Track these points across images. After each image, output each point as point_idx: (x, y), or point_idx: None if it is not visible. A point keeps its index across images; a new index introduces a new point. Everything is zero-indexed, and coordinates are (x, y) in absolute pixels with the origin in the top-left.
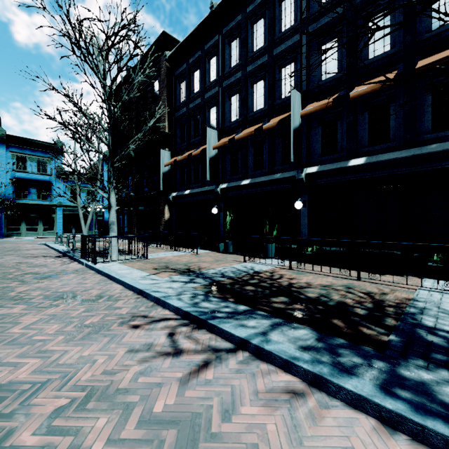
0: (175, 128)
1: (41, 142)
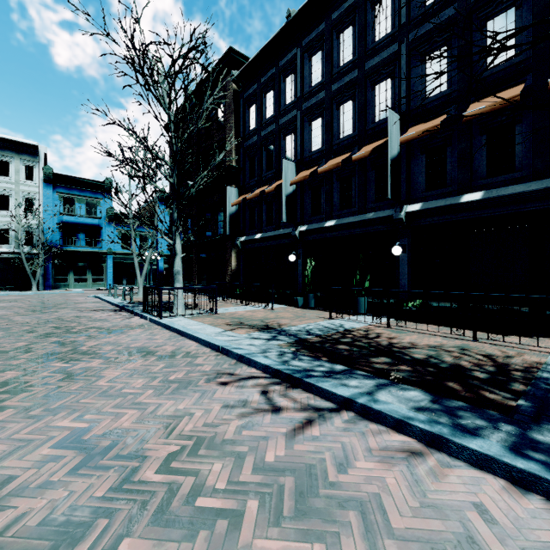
0: (243, 161)
1: (89, 180)
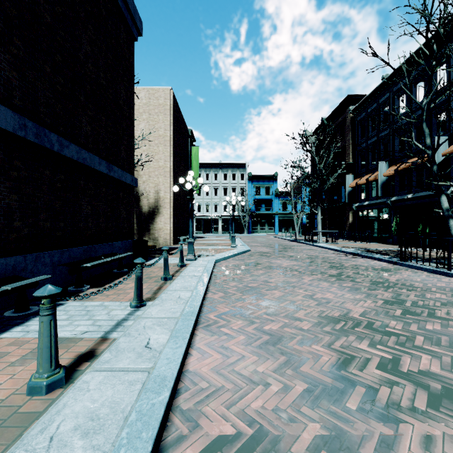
0: (357, 158)
1: (267, 175)
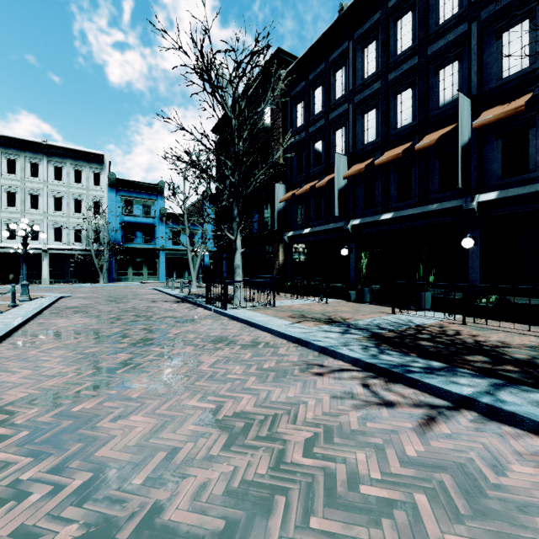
0: (290, 158)
1: (145, 183)
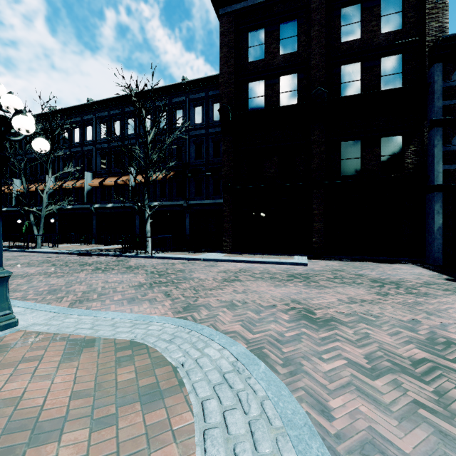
0: None
1: None
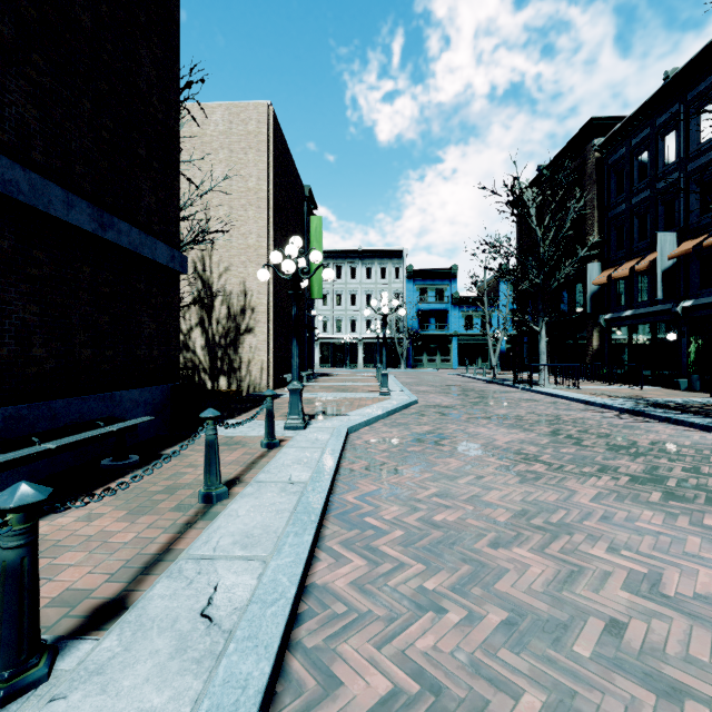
0: (607, 232)
1: (439, 270)
